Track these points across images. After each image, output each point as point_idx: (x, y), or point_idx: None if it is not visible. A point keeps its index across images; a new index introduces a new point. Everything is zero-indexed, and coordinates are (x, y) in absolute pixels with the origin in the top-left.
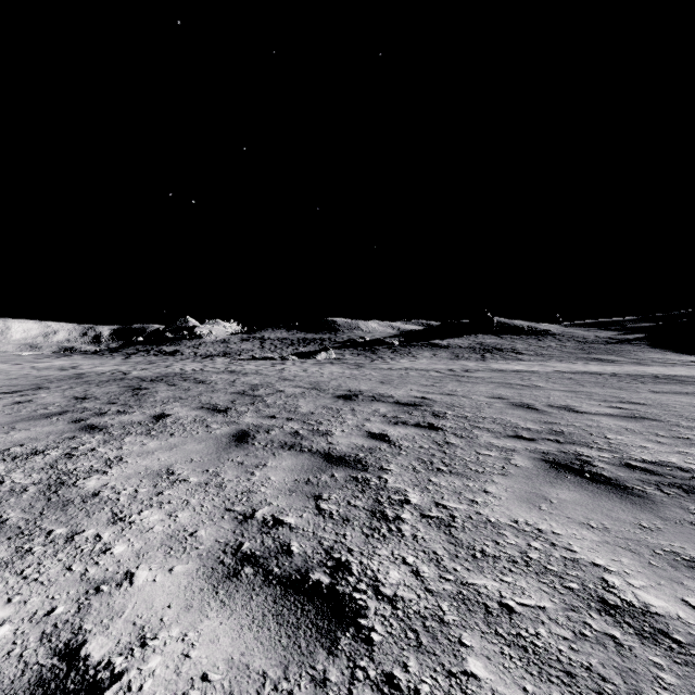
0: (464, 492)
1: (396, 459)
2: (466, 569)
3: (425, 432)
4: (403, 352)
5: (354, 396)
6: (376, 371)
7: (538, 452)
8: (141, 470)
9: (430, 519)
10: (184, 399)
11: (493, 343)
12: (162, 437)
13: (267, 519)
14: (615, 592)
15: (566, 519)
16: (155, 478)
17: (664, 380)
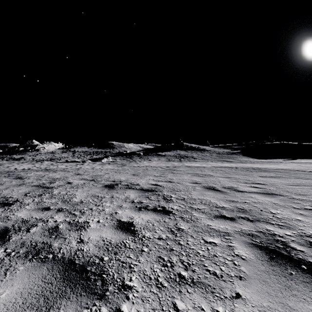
0: None
1: (139, 263)
2: None
3: (161, 217)
4: (145, 158)
5: (115, 185)
6: (131, 168)
7: (245, 234)
8: None
9: None
10: None
11: (184, 154)
12: None
13: None
14: None
15: None
16: None
17: (258, 170)
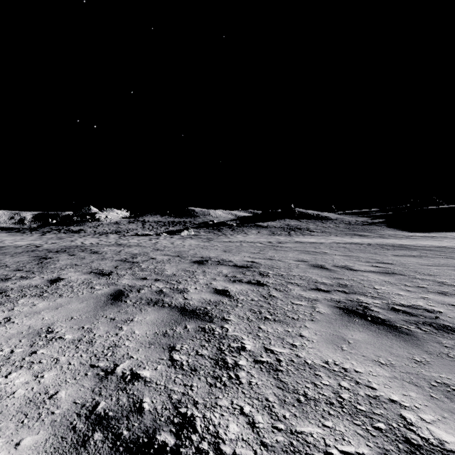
0: (285, 337)
1: (235, 311)
2: (294, 416)
3: (254, 288)
4: (239, 230)
5: (205, 261)
6: (221, 243)
7: (333, 301)
8: (24, 330)
9: (261, 364)
10: (78, 265)
11: (295, 225)
12: (51, 298)
13: (126, 374)
14: (414, 429)
15: (362, 357)
16: (34, 337)
17: (399, 248)
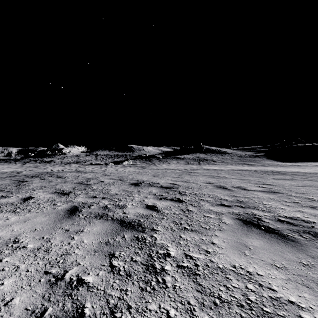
0: (201, 244)
1: (161, 222)
2: None
3: (176, 204)
4: (164, 161)
5: (140, 184)
6: (151, 170)
7: (234, 214)
8: None
9: (183, 269)
10: (46, 187)
11: (203, 157)
12: (22, 213)
13: (73, 280)
14: None
15: (261, 262)
16: (2, 246)
17: (276, 173)
